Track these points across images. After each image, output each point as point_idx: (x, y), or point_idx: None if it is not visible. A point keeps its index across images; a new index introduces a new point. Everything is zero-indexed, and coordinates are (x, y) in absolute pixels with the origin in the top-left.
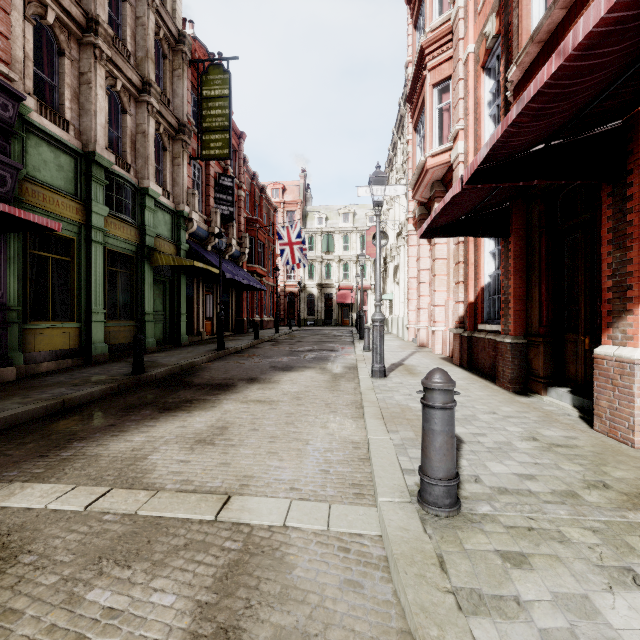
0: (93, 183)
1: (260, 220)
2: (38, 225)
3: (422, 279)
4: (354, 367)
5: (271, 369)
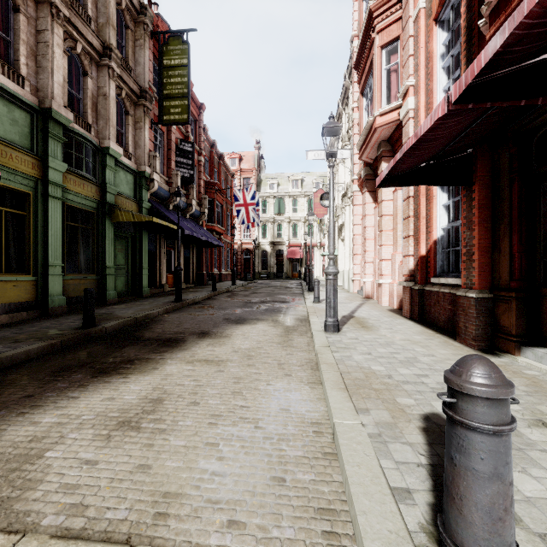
0: (50, 139)
1: (218, 183)
2: None
3: (368, 235)
4: (305, 319)
5: (224, 322)
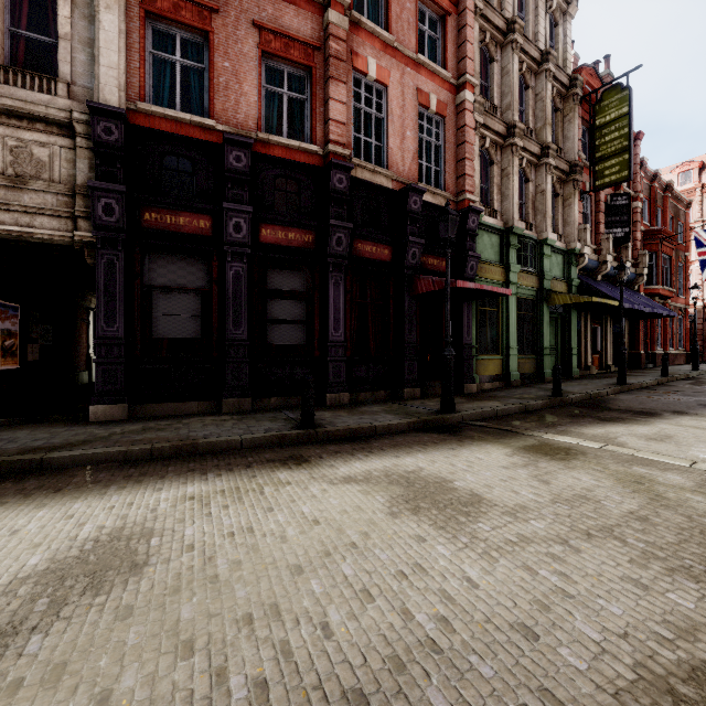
0: (510, 250)
1: (664, 229)
2: (495, 293)
3: None
4: None
5: (700, 406)
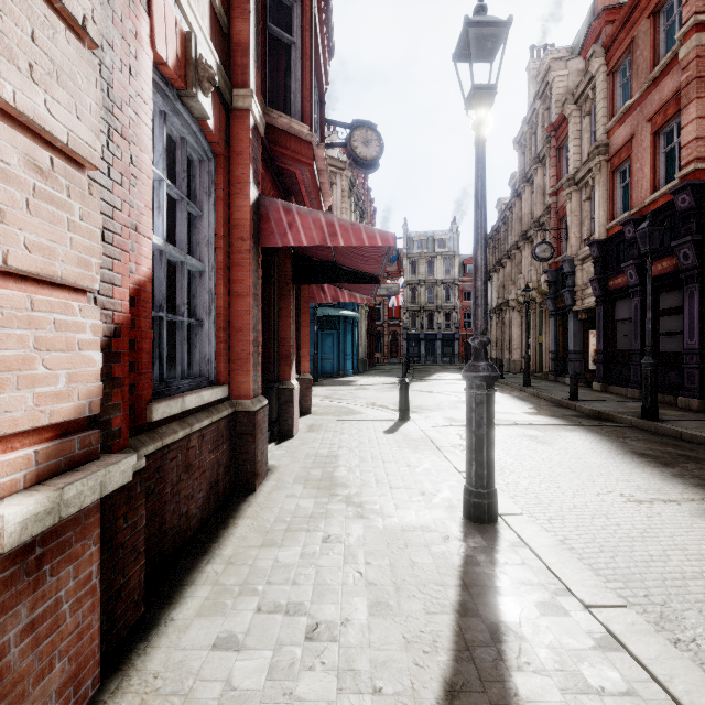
0: None
1: None
2: None
3: None
4: None
5: None
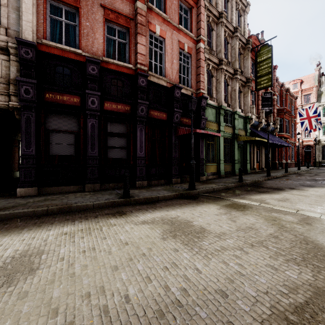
0: (220, 116)
1: (286, 108)
2: (214, 135)
3: None
4: None
5: (300, 185)
